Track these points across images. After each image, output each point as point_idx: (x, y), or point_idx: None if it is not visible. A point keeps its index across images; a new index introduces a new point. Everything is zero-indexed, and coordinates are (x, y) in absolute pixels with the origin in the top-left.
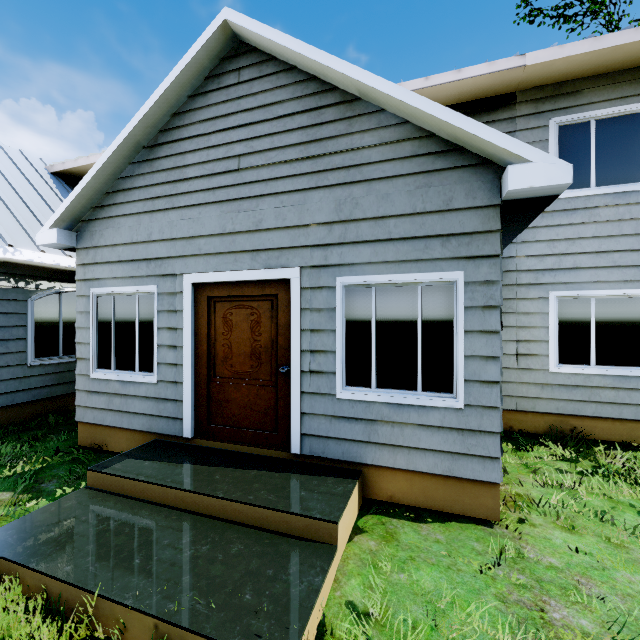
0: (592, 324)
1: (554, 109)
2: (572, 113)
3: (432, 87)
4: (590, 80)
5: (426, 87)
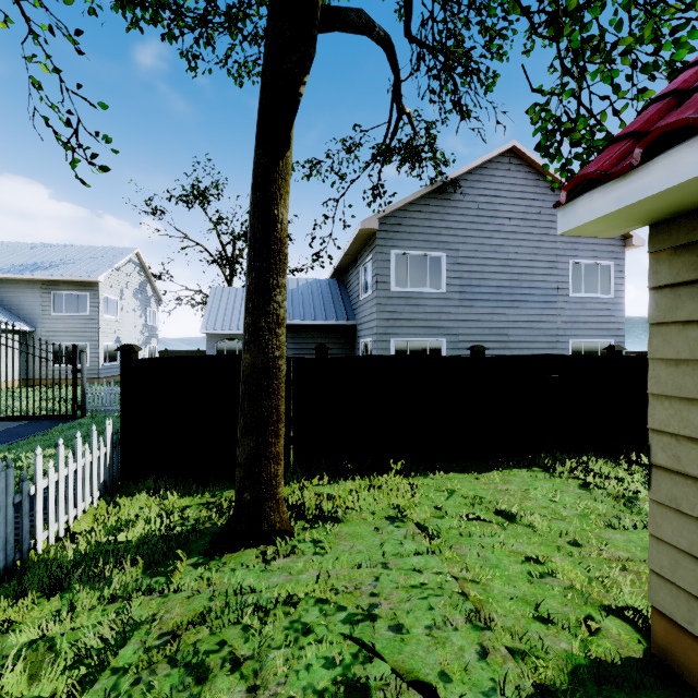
0: (64, 352)
1: (53, 289)
2: (58, 291)
3: (6, 278)
4: (63, 282)
5: (3, 277)
